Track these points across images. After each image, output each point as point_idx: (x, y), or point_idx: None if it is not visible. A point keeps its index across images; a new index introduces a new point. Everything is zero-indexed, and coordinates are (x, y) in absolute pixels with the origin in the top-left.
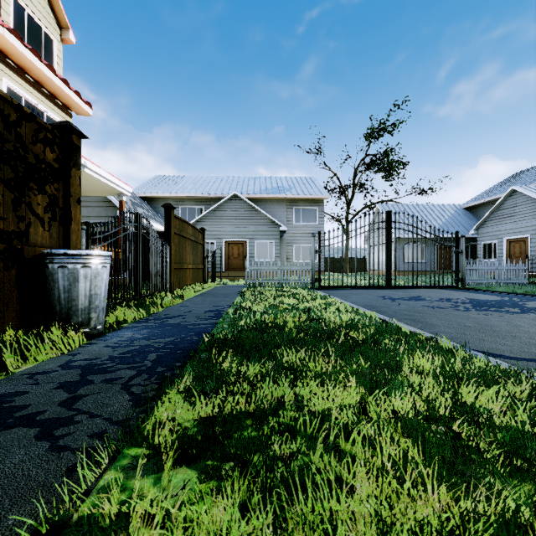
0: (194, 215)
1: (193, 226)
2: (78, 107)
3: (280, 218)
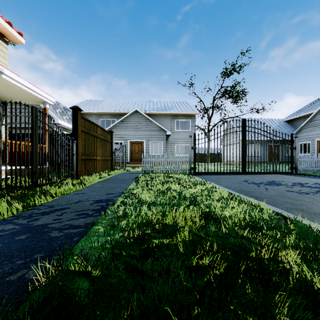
0: (110, 125)
1: (102, 128)
2: (11, 35)
3: (166, 126)
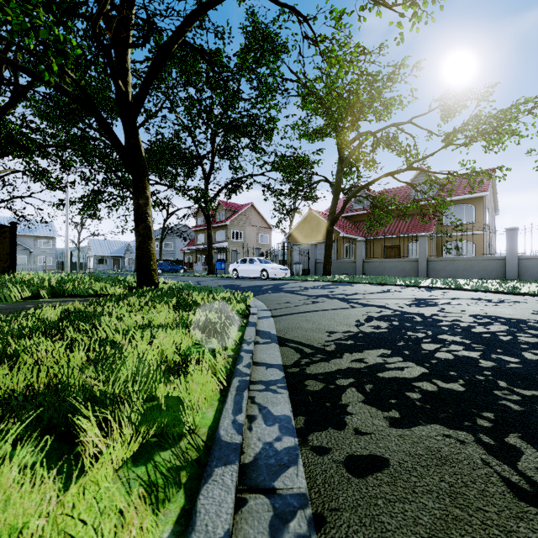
0: None
1: None
2: None
3: (30, 244)
